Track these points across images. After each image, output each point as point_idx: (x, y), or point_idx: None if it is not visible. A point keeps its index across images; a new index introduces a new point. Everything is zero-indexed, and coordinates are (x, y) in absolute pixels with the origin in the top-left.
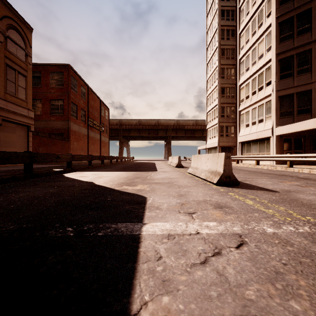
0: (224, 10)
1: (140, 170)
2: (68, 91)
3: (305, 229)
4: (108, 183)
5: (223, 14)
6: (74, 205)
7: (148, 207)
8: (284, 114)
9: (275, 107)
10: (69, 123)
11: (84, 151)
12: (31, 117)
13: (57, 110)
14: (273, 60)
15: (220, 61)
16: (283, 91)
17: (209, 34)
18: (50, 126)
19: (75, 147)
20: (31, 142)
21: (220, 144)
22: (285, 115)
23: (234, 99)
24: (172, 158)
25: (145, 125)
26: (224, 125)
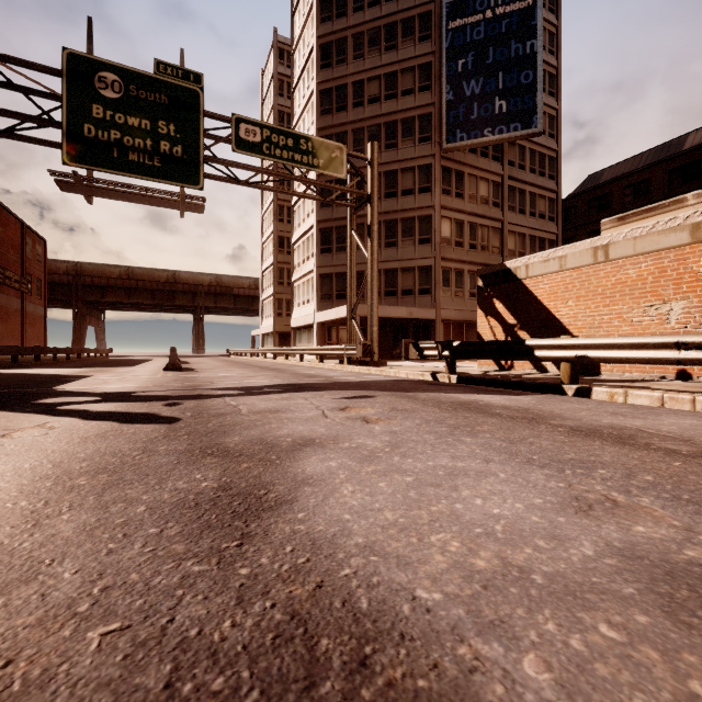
0: (284, 113)
1: (108, 367)
2: None
3: (157, 377)
4: (61, 373)
5: (282, 118)
6: (41, 378)
7: (92, 377)
8: (325, 297)
9: (316, 288)
10: None
11: None
12: None
13: None
14: (315, 228)
15: (278, 195)
16: (323, 269)
17: None
18: None
19: None
20: None
21: (277, 328)
22: (326, 299)
23: None
24: None
25: (144, 280)
26: (284, 298)
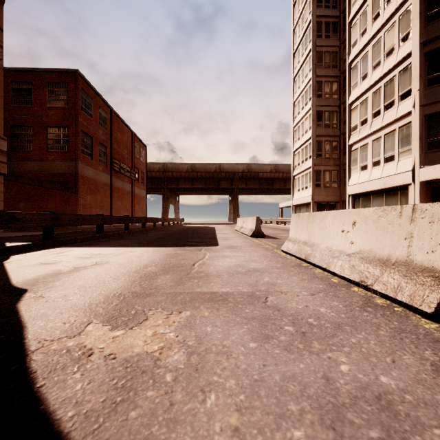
0: None
1: (186, 244)
2: (76, 112)
3: None
4: (58, 303)
5: None
6: None
7: None
8: (436, 145)
9: (419, 134)
10: (77, 164)
11: (104, 209)
12: (2, 150)
13: (57, 144)
14: (414, 55)
15: (316, 72)
16: (433, 106)
17: (297, 32)
18: (47, 169)
19: (88, 203)
20: (1, 193)
21: (315, 199)
22: (437, 147)
23: (336, 130)
24: (243, 220)
25: (201, 171)
26: (322, 170)
